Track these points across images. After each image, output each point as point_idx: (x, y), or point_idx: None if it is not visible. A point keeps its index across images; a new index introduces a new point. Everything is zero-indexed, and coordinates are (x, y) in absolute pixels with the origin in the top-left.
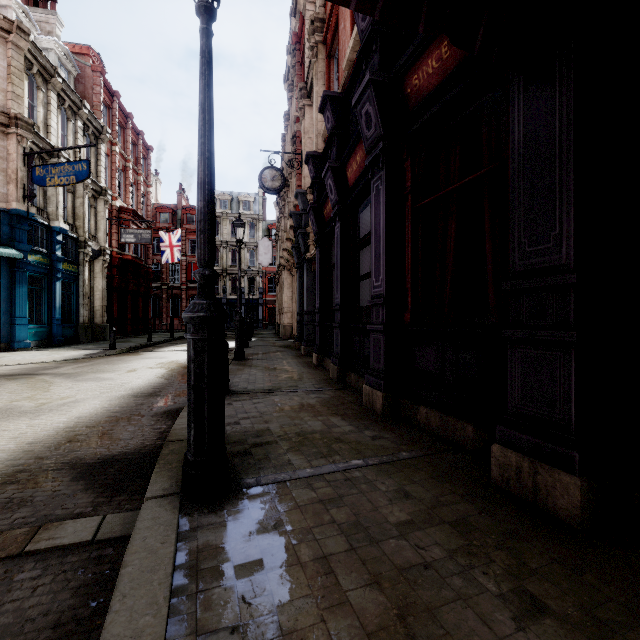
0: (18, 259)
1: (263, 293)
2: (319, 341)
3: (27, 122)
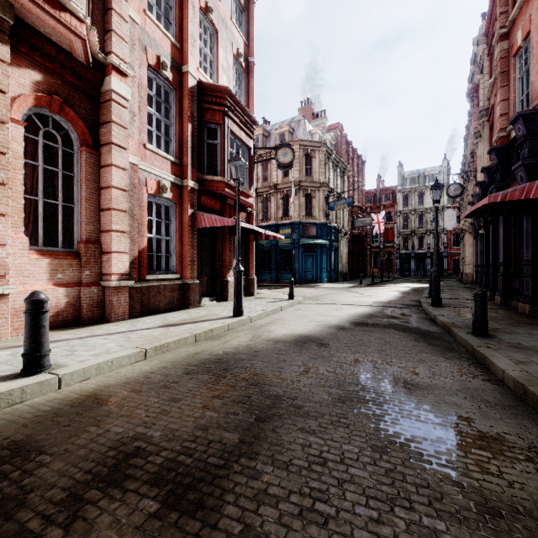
0: (325, 244)
1: (447, 247)
2: (484, 282)
3: (326, 183)
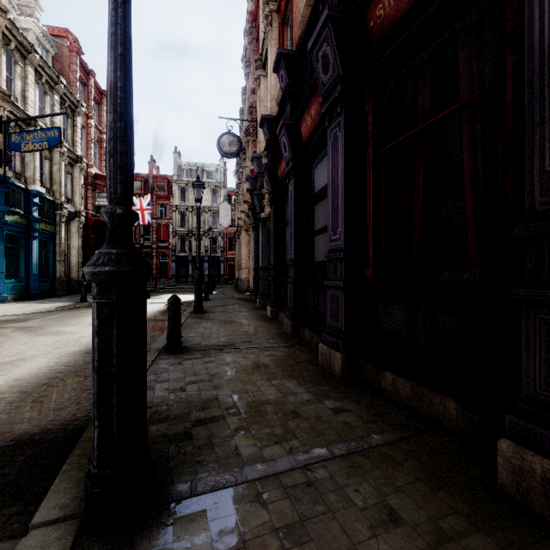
0: None
1: (224, 251)
2: (273, 295)
3: (4, 92)
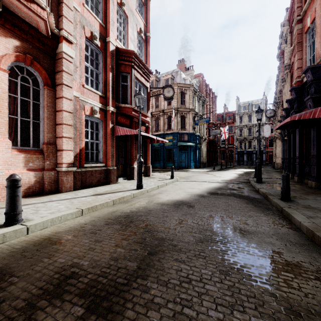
0: (192, 145)
1: (265, 147)
2: (288, 168)
3: (193, 109)
